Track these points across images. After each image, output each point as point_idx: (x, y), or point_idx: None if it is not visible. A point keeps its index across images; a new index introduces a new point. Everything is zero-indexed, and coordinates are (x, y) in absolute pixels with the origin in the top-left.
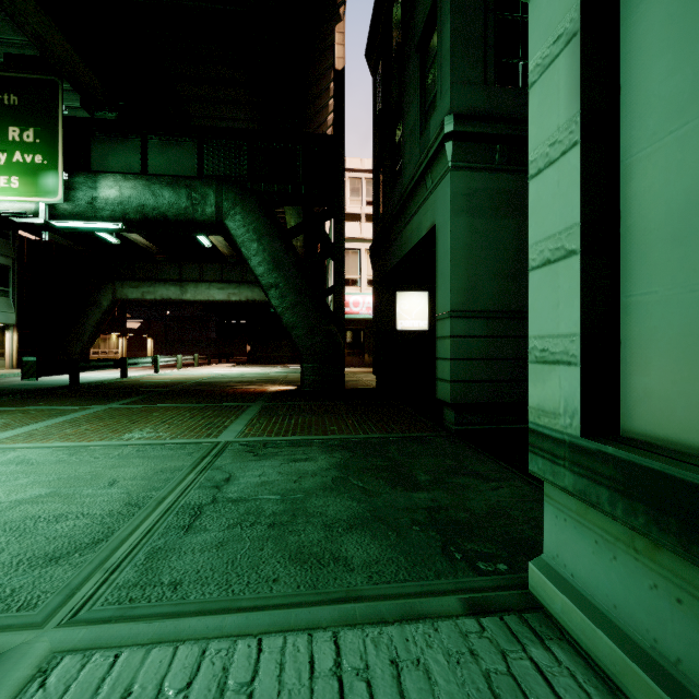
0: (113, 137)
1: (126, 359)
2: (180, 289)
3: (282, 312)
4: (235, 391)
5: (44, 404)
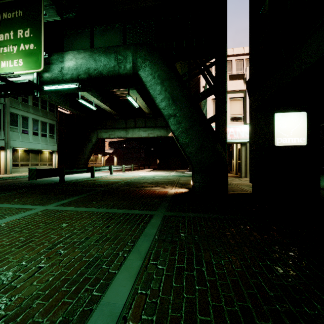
0: (75, 31)
1: (93, 167)
2: (125, 132)
3: (178, 135)
4: (145, 192)
5: (15, 201)
